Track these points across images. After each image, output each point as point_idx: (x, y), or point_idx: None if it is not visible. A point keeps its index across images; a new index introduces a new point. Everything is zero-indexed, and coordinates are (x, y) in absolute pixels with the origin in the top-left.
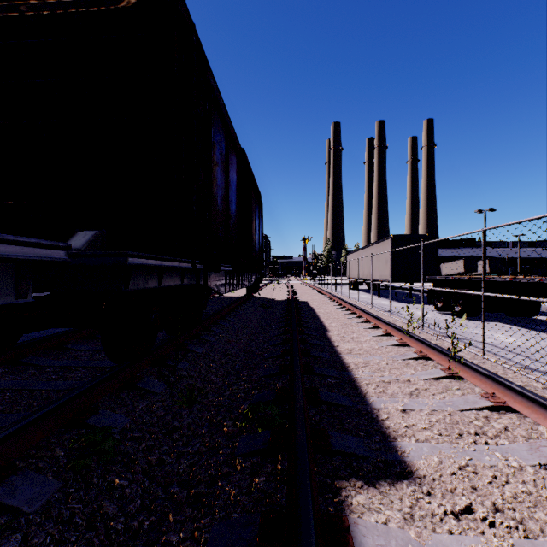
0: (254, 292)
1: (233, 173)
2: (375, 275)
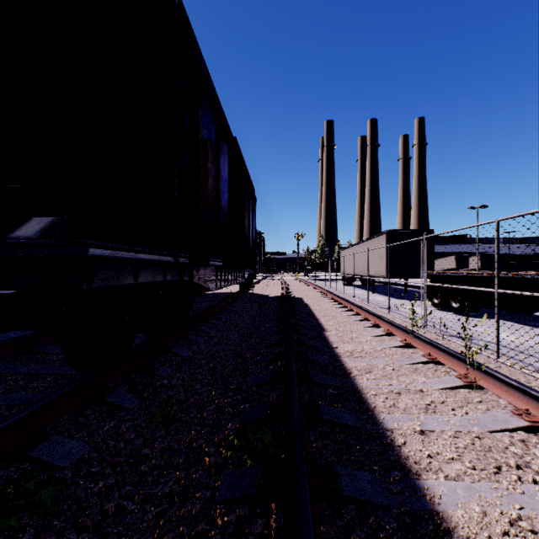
0: (247, 288)
1: (224, 162)
2: (370, 271)
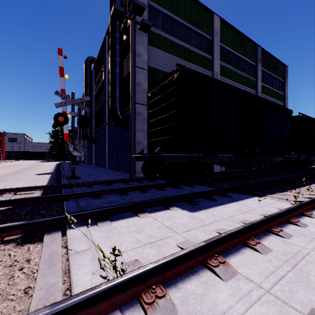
0: None
1: None
2: None
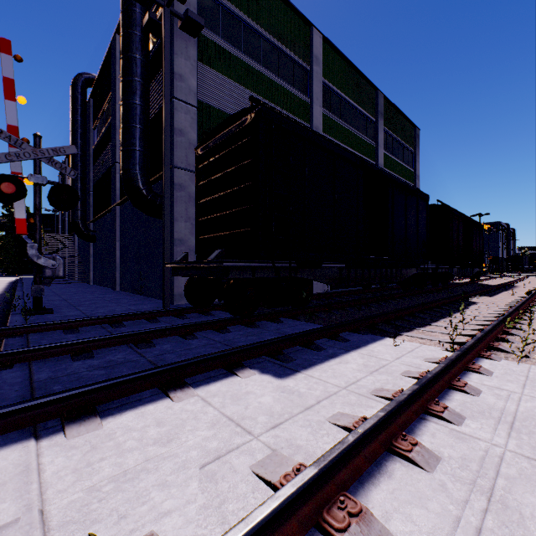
0: (476, 280)
1: (461, 229)
2: None
